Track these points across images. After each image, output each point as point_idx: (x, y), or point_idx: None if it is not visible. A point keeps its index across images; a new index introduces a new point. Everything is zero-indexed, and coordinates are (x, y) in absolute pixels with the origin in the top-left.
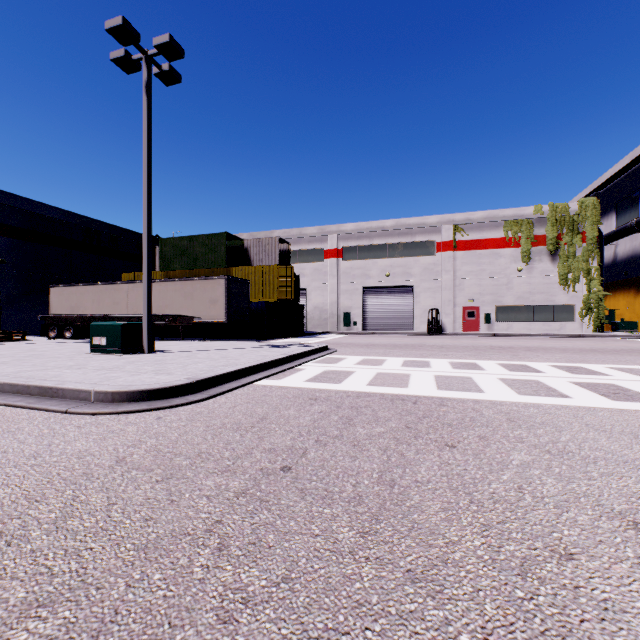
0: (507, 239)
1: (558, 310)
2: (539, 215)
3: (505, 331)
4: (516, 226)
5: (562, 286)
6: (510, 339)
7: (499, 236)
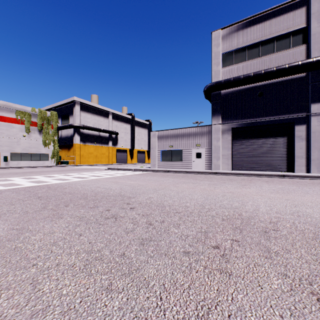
0: (18, 119)
1: (42, 156)
2: (34, 112)
3: (17, 165)
4: (23, 114)
5: (44, 145)
6: (24, 169)
7: (13, 117)
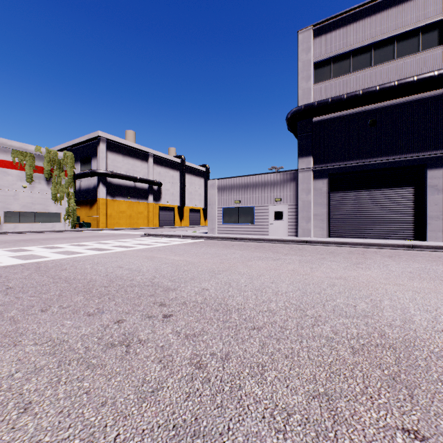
0: (15, 163)
1: (52, 215)
2: (39, 153)
3: (13, 230)
4: (22, 155)
5: (54, 201)
6: (22, 235)
7: (8, 159)
